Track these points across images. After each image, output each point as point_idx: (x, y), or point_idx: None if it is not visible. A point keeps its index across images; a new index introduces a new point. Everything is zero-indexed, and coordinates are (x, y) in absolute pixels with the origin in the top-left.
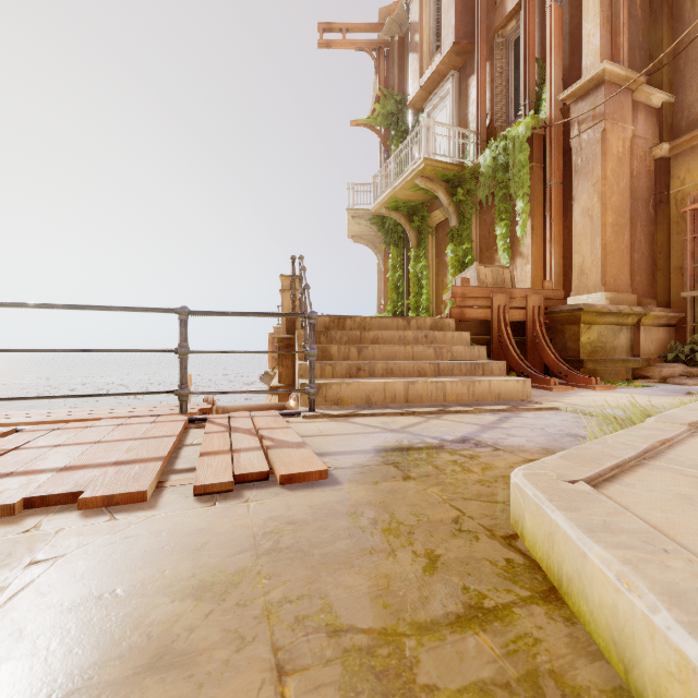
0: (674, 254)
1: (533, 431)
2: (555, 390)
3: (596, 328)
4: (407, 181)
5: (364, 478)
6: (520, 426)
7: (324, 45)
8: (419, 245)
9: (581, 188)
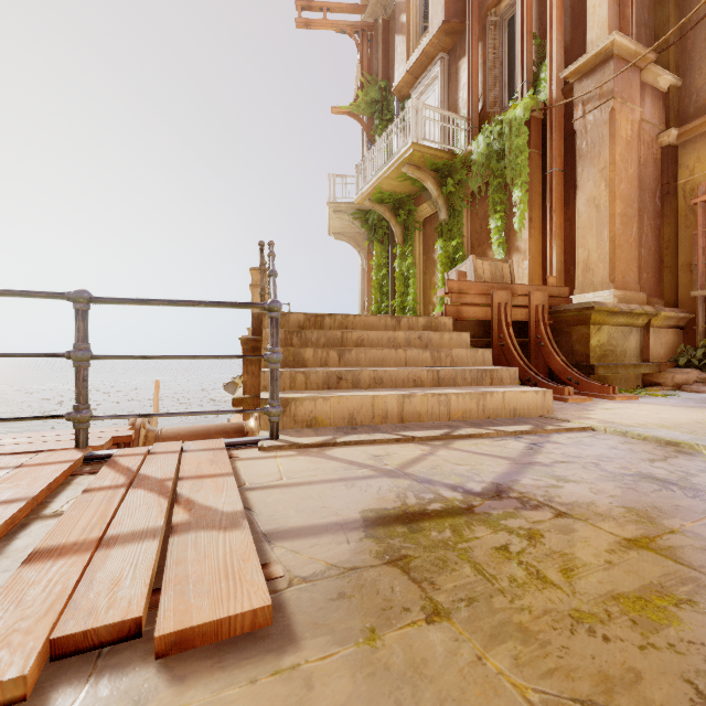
0: (682, 250)
1: (588, 469)
2: (571, 402)
3: (605, 330)
4: (393, 169)
5: (347, 615)
6: (565, 461)
7: (303, 24)
8: (405, 242)
9: (586, 174)
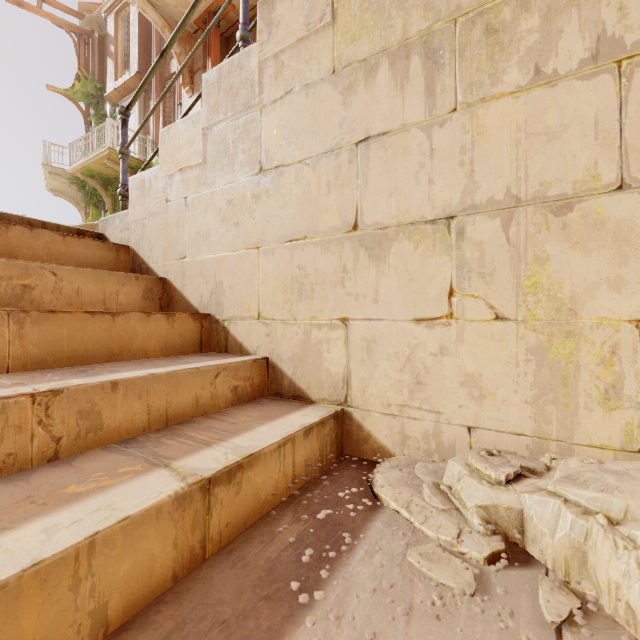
0: None
1: None
2: None
3: None
4: (98, 159)
5: None
6: None
7: (15, 1)
8: (114, 210)
9: None
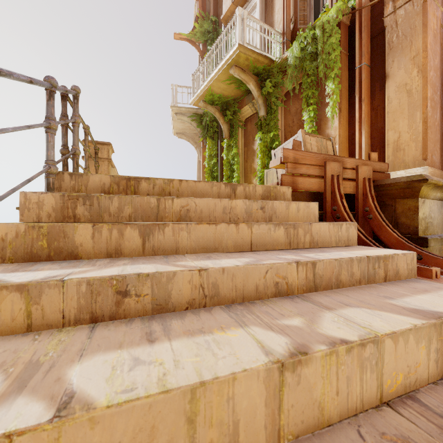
0: None
1: None
2: None
3: (428, 203)
4: (222, 71)
5: None
6: None
7: None
8: (231, 136)
9: (397, 64)
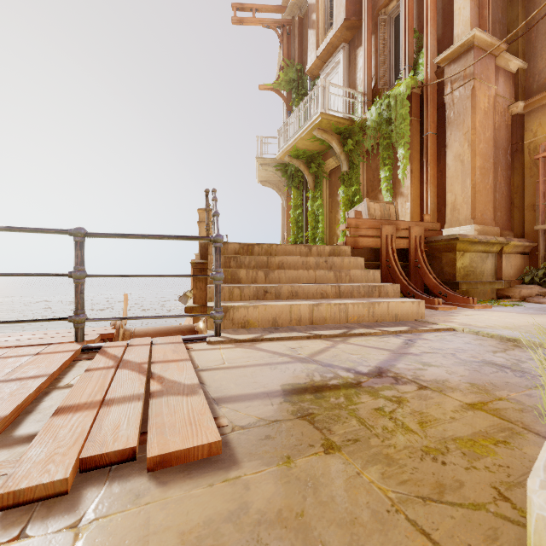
0: (528, 194)
1: (446, 358)
2: (440, 310)
3: (468, 255)
4: (306, 133)
5: (271, 448)
6: (430, 352)
7: (237, 21)
8: (315, 188)
9: (454, 137)
